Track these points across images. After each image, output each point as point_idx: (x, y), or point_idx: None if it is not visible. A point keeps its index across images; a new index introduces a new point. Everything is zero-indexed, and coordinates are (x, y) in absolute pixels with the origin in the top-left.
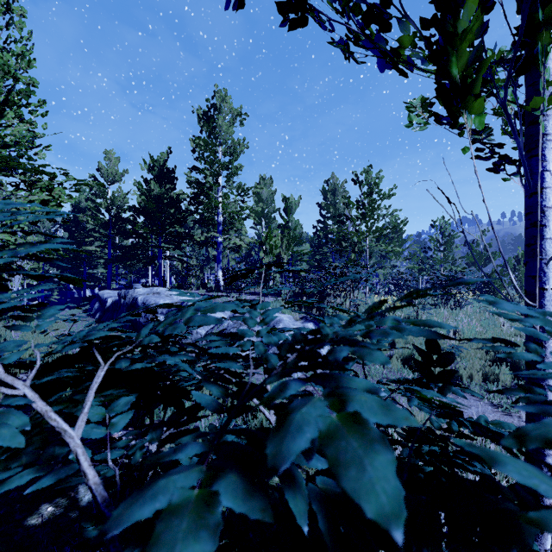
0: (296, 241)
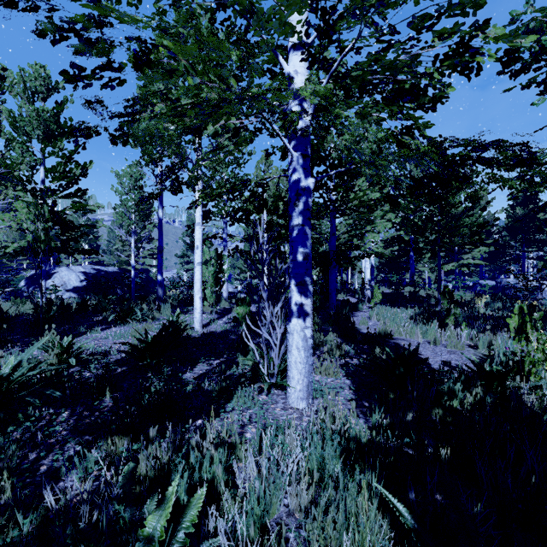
0: None
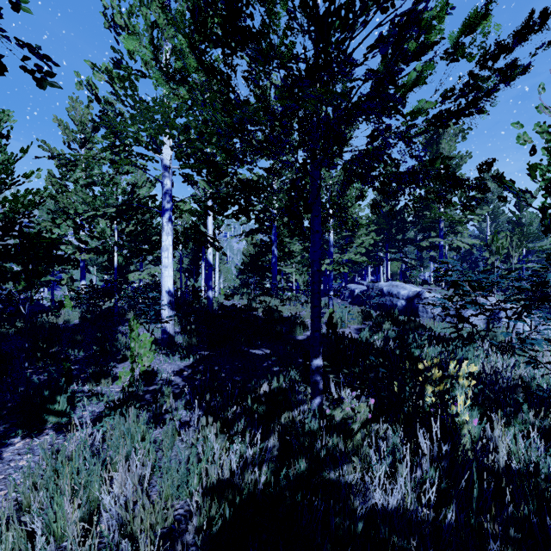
0: (532, 237)
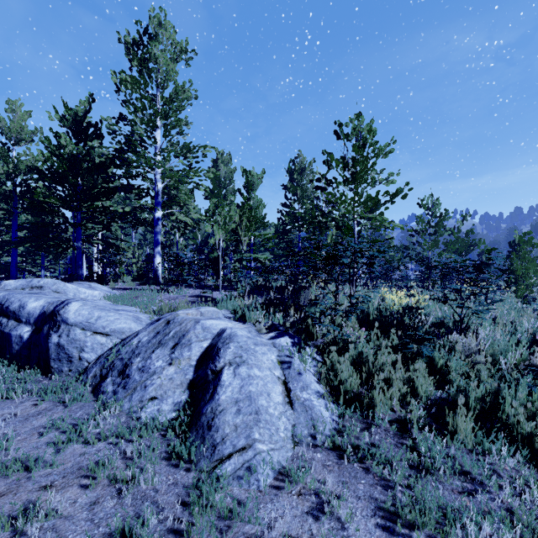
0: (258, 224)
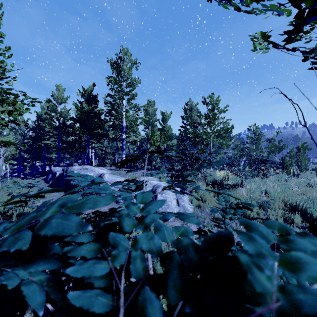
0: (168, 138)
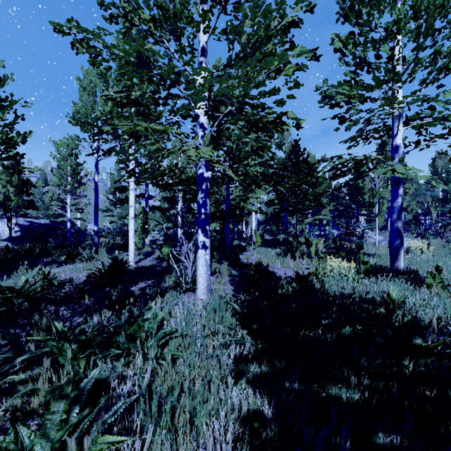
0: None
